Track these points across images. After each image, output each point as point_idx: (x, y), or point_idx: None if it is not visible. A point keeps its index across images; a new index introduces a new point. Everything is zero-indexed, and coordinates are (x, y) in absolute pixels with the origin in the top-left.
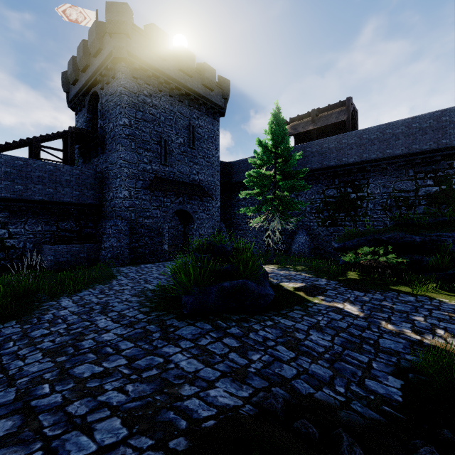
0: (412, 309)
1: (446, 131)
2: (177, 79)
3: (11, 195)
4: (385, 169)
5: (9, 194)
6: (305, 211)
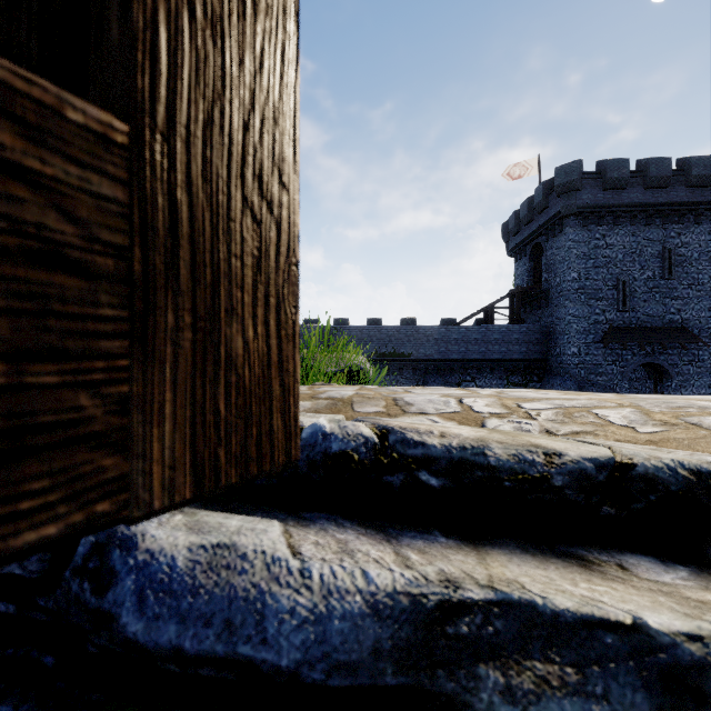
0: None
1: None
2: (641, 203)
3: (478, 356)
4: None
5: (477, 356)
6: None
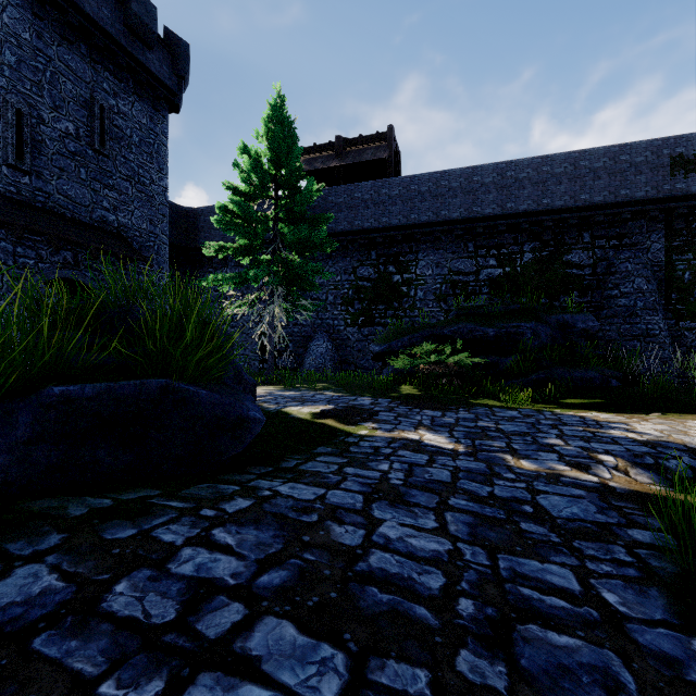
0: (531, 428)
1: (512, 191)
2: None
3: None
4: (440, 240)
5: None
6: (326, 301)
